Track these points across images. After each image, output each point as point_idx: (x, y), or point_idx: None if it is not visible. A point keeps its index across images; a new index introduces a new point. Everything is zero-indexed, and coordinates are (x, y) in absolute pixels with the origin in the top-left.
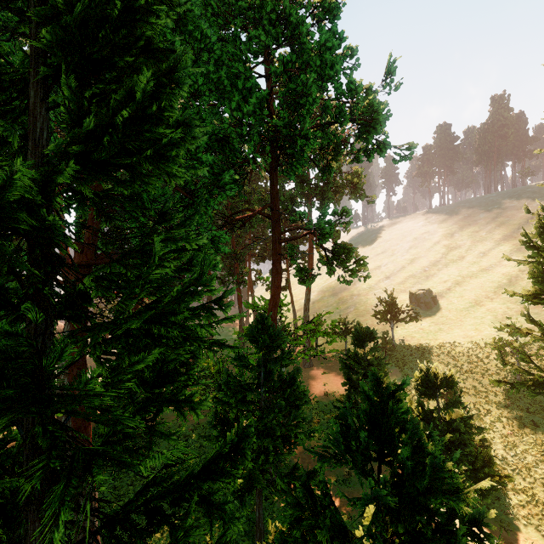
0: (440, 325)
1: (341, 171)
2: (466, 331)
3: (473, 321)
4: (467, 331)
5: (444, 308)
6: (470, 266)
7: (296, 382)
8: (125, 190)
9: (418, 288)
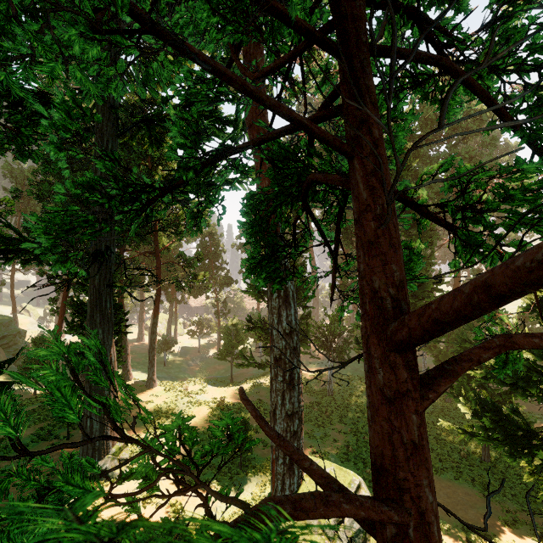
0: None
1: None
2: None
3: None
4: None
5: None
6: None
7: None
8: None
9: None
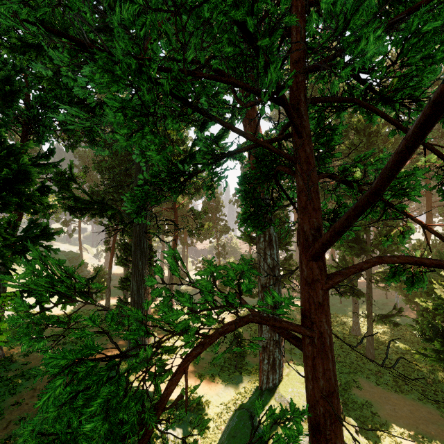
0: None
1: None
2: None
3: None
4: None
5: None
6: None
7: None
8: None
9: None
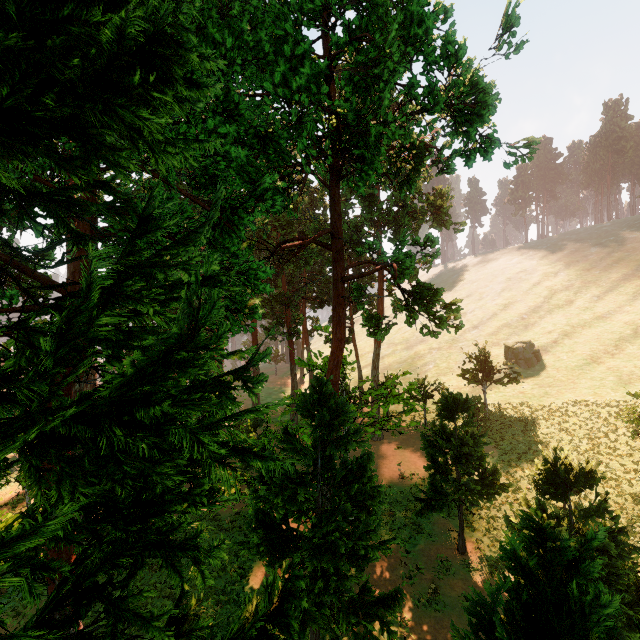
0: (546, 388)
1: (420, 191)
2: (581, 397)
3: (589, 383)
4: (582, 397)
5: (550, 366)
6: (581, 313)
7: (366, 472)
8: (74, 177)
9: (516, 340)
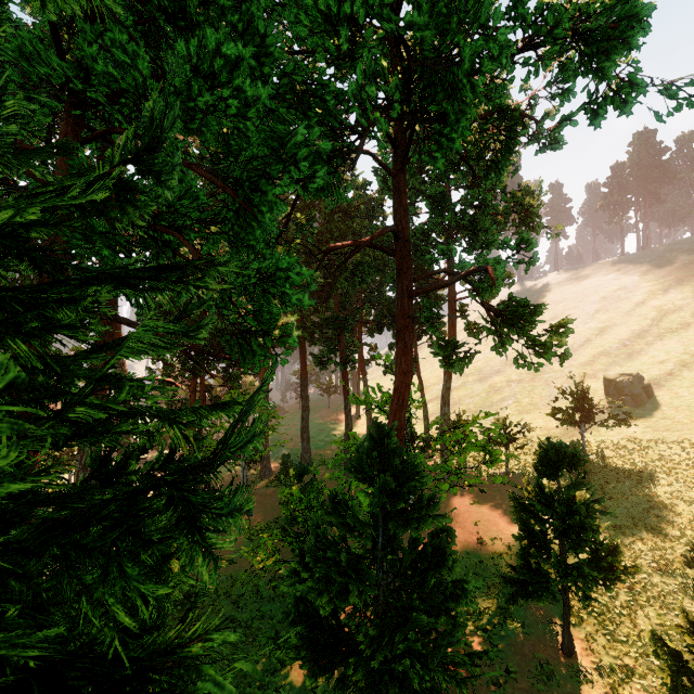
0: (663, 433)
1: (504, 186)
2: None
3: None
4: None
5: (665, 405)
6: None
7: (445, 560)
8: None
9: (619, 372)
